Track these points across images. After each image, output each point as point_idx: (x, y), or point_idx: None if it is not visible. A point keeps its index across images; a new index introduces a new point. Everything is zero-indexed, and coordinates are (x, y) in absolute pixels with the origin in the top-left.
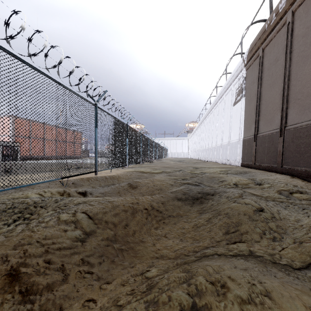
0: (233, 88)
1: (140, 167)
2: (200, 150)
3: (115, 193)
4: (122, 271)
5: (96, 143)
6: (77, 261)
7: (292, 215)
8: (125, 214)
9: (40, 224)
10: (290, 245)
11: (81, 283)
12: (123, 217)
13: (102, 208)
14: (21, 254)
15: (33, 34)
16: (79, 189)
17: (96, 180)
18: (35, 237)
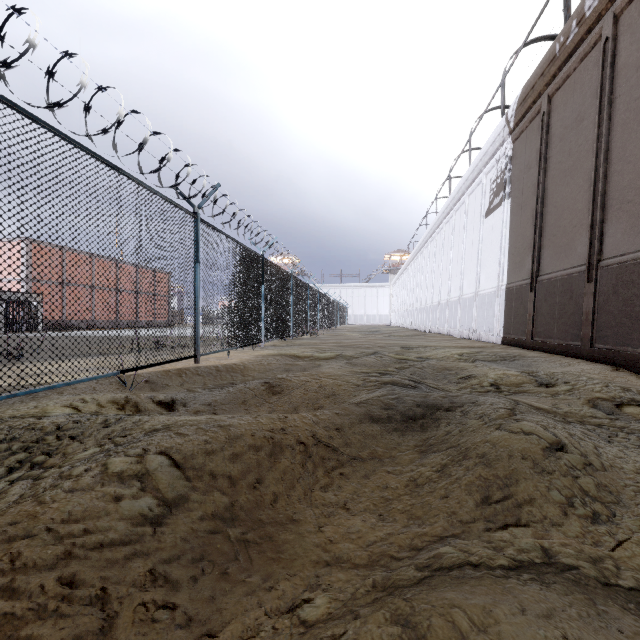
0: (486, 179)
1: (291, 346)
2: (416, 309)
3: (237, 403)
4: (246, 601)
5: (197, 295)
6: (141, 577)
7: (627, 458)
8: (255, 456)
9: (61, 483)
10: (634, 535)
11: (146, 637)
12: (250, 464)
13: (205, 442)
14: (5, 564)
15: (57, 61)
16: (160, 394)
17: (197, 375)
18: (43, 519)
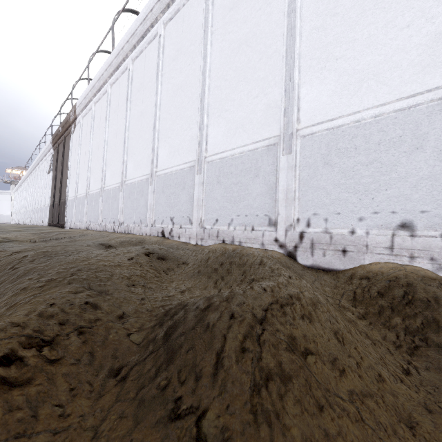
0: (49, 158)
1: None
2: (26, 212)
3: None
4: None
5: None
6: None
7: None
8: None
9: None
10: None
11: None
12: None
13: None
14: None
15: None
16: None
17: None
18: None
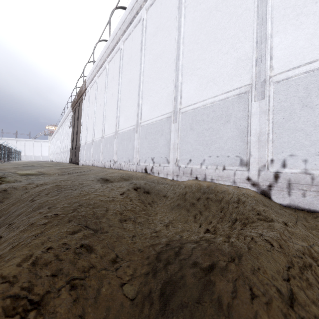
0: (70, 117)
1: None
2: (56, 153)
3: None
4: None
5: None
6: None
7: None
8: None
9: None
10: None
11: None
12: None
13: None
14: None
15: None
16: None
17: None
18: None
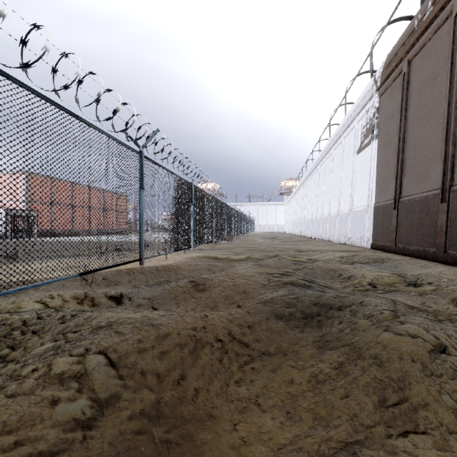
0: (358, 125)
1: (213, 249)
2: (304, 221)
3: (170, 298)
4: None
5: (141, 213)
6: None
7: None
8: (180, 353)
9: (8, 385)
10: None
11: None
12: (176, 361)
13: (138, 341)
14: None
15: (28, 32)
16: (112, 290)
17: (141, 273)
18: None
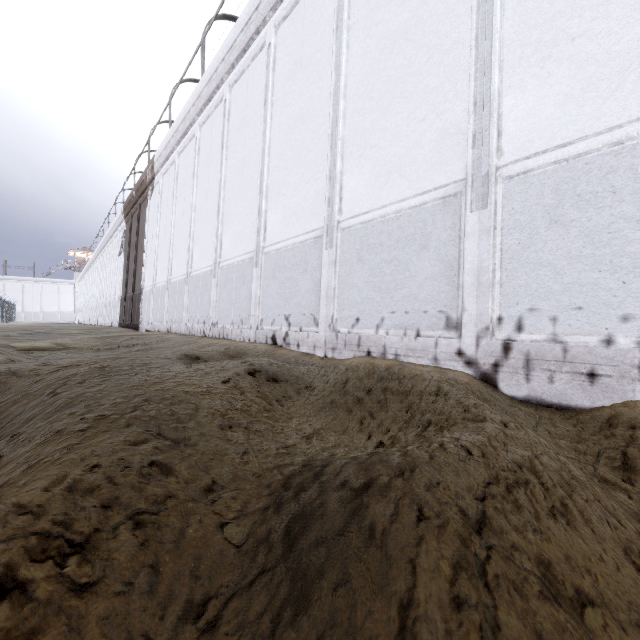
0: (120, 234)
1: None
2: (92, 308)
3: None
4: None
5: None
6: None
7: None
8: None
9: None
10: None
11: None
12: None
13: None
14: None
15: None
16: None
17: None
18: None
